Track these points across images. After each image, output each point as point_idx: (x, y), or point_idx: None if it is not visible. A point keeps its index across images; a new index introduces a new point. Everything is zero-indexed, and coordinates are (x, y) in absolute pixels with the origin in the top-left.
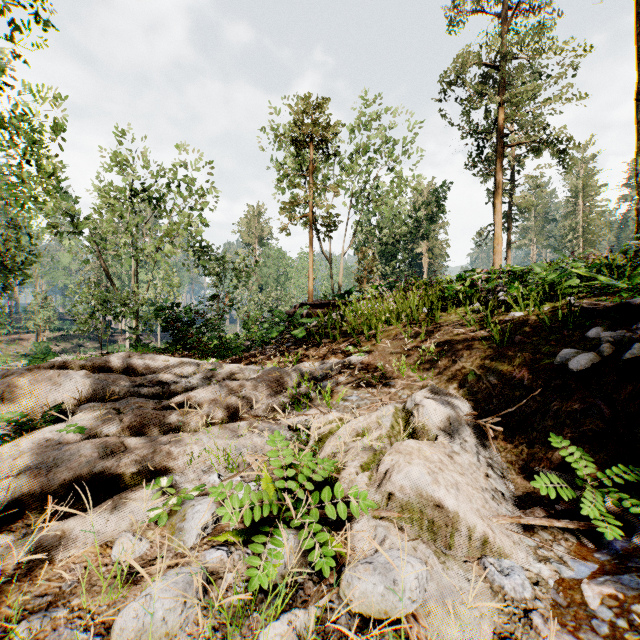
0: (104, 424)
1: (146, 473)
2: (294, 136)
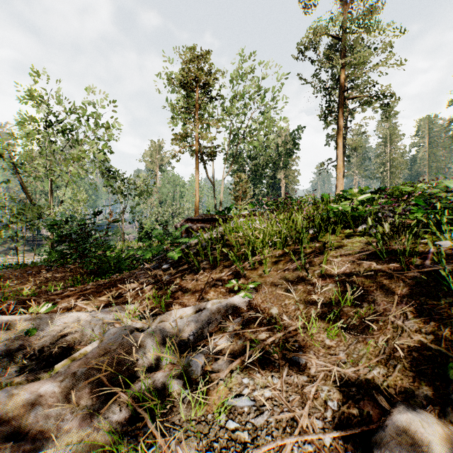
0: None
1: None
2: (183, 78)
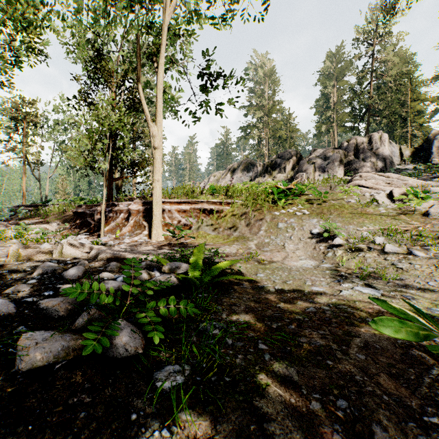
0: None
1: None
2: (13, 116)
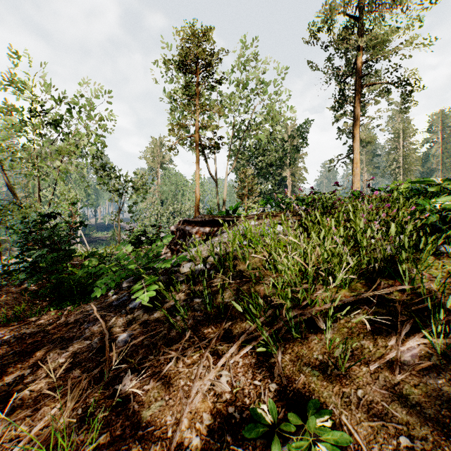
0: None
1: None
2: (181, 57)
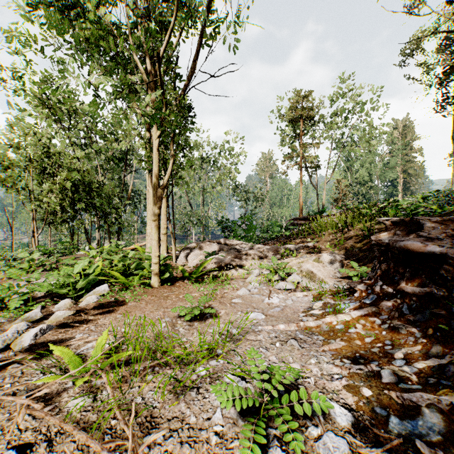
0: (228, 256)
1: (241, 266)
2: (290, 118)
